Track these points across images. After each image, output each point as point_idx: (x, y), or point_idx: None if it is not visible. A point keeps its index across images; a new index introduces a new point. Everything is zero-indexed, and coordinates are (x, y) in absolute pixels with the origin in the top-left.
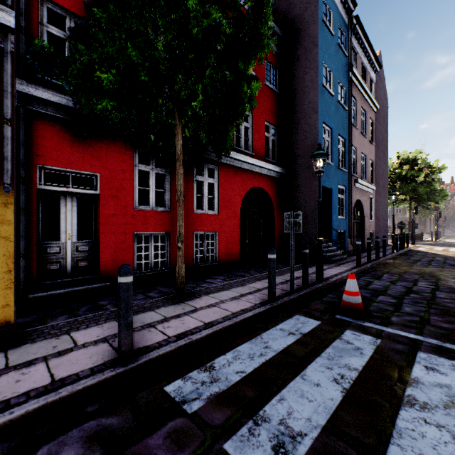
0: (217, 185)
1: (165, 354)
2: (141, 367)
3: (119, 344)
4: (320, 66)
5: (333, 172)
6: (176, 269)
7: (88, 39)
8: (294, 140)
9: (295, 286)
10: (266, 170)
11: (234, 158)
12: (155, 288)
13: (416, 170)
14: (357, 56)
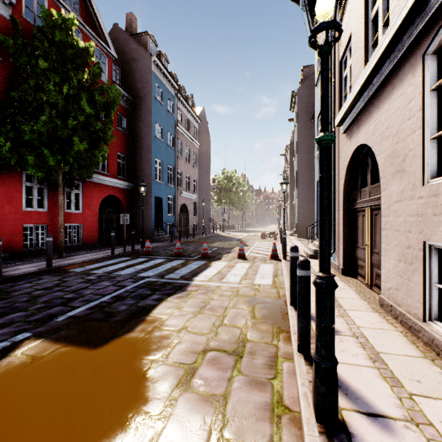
0: (82, 194)
1: (65, 266)
2: (56, 268)
3: (47, 261)
4: (154, 125)
5: (164, 187)
6: (59, 242)
7: None
8: (138, 166)
9: (128, 250)
10: (119, 184)
11: (94, 177)
12: (41, 256)
13: (232, 183)
14: (183, 114)
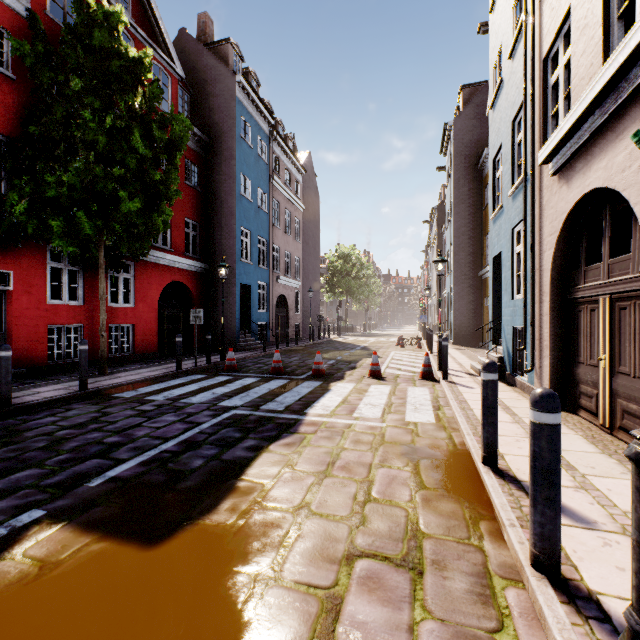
0: (134, 280)
1: (107, 388)
2: (94, 392)
3: (81, 381)
4: (239, 177)
5: (253, 270)
6: (100, 352)
7: (5, 153)
8: (216, 238)
9: (202, 363)
10: (187, 265)
11: (151, 255)
12: (73, 372)
13: (351, 264)
14: (280, 162)
